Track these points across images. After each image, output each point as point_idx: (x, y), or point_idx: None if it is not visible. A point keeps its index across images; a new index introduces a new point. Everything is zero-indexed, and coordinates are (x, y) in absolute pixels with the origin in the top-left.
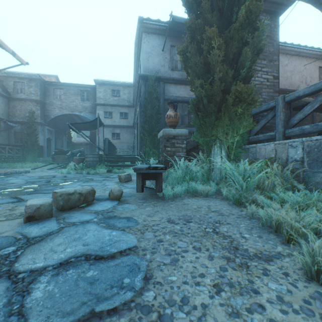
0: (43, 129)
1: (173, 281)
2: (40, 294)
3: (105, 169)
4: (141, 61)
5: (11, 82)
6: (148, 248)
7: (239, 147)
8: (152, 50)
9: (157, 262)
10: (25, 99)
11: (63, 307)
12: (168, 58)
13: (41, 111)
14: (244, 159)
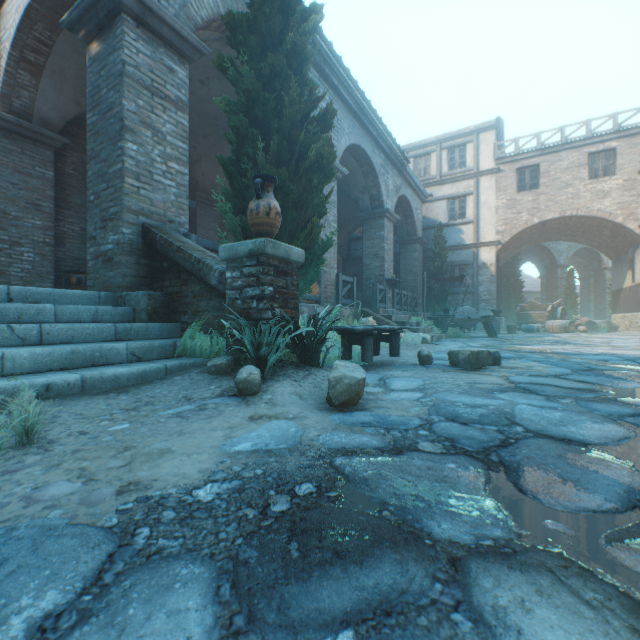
0: None
1: None
2: None
3: None
4: None
5: None
6: None
7: None
8: None
9: None
10: None
11: None
12: None
13: None
14: None
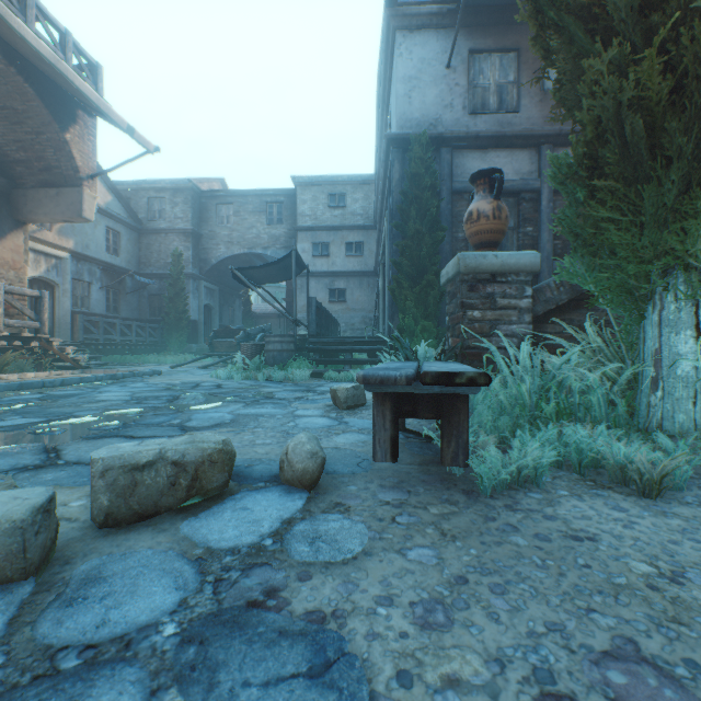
0: (197, 287)
1: None
2: None
3: (307, 369)
4: (391, 106)
5: (143, 200)
6: None
7: None
8: (420, 69)
9: None
10: (166, 230)
11: None
12: (462, 85)
13: (193, 252)
14: None
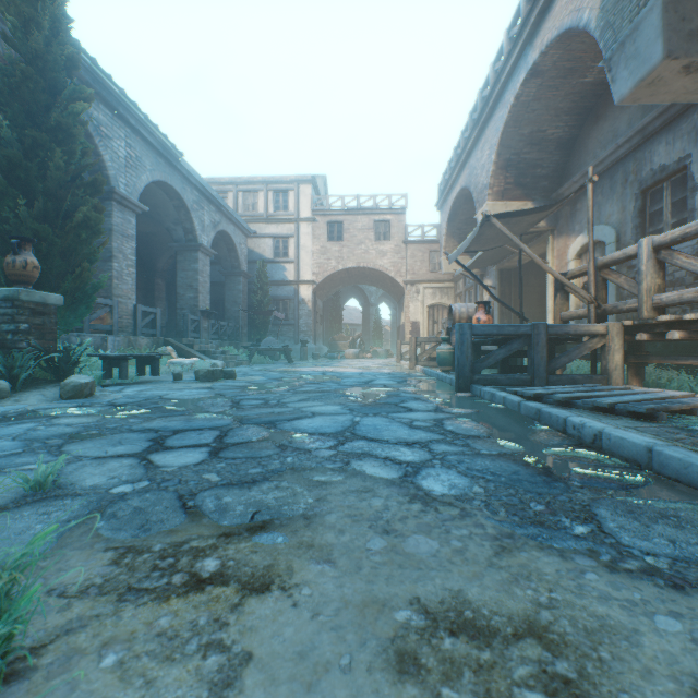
0: None
1: None
2: None
3: None
4: None
5: None
6: None
7: None
8: None
9: None
10: None
11: None
12: None
13: None
14: None
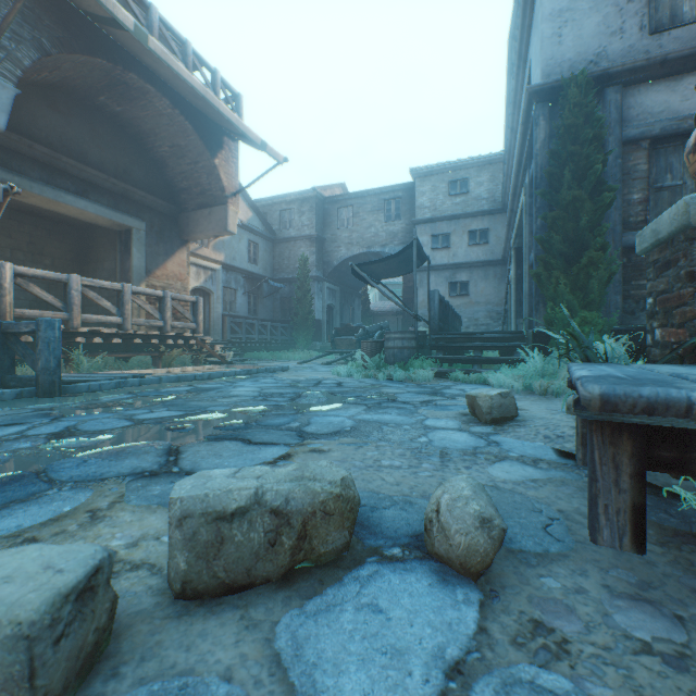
0: (321, 289)
1: None
2: None
3: (430, 369)
4: (531, 57)
5: (276, 213)
6: None
7: None
8: None
9: None
10: (294, 238)
11: None
12: None
13: (317, 256)
14: None
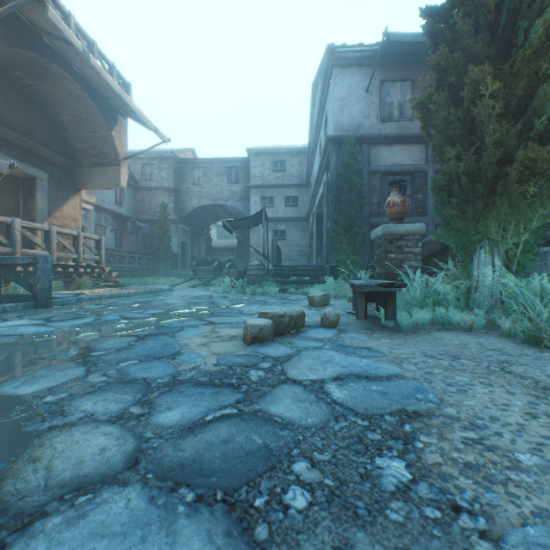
0: (177, 229)
1: (471, 405)
2: (340, 395)
3: (275, 287)
4: (328, 113)
5: (139, 166)
6: (418, 377)
7: (527, 250)
8: (349, 93)
9: (439, 390)
10: (155, 188)
11: (372, 404)
12: (376, 103)
13: (174, 204)
14: (537, 271)
